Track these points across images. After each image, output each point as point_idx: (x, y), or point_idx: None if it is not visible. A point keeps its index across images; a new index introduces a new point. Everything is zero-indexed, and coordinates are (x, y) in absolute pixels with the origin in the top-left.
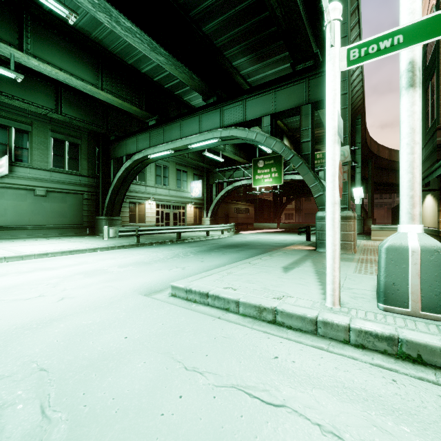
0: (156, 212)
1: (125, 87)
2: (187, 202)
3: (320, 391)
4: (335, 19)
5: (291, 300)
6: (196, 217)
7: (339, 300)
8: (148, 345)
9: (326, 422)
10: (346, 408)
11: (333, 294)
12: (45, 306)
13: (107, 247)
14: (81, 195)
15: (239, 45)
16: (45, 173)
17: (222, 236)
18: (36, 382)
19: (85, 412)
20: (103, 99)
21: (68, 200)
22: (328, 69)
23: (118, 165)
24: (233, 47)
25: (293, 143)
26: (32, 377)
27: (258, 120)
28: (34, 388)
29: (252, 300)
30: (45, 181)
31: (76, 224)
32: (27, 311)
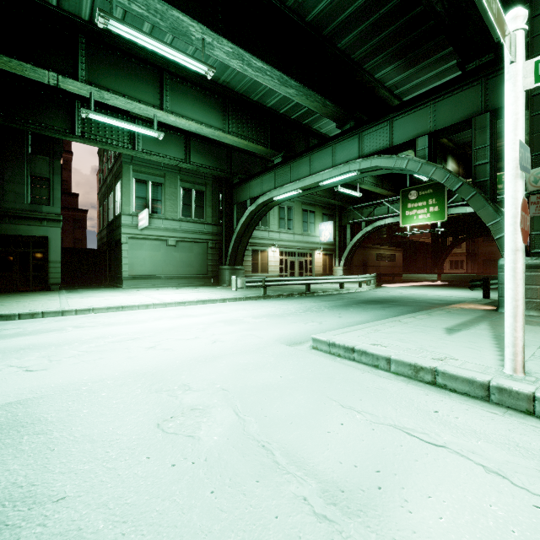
0: (280, 261)
1: (251, 126)
2: (315, 248)
3: (486, 444)
4: (517, 29)
5: (456, 362)
6: (326, 266)
7: (522, 366)
8: (303, 385)
9: (491, 465)
10: (516, 461)
11: (514, 359)
12: (204, 346)
13: (235, 297)
14: (206, 244)
15: (384, 52)
16: (175, 223)
17: (359, 290)
18: (223, 396)
19: (267, 420)
20: (229, 143)
21: (194, 250)
22: (506, 90)
23: (241, 210)
24: (376, 57)
25: (463, 163)
26: (219, 393)
27: (410, 142)
28: (224, 400)
29: (406, 358)
30: (175, 231)
31: (202, 274)
32: (192, 348)
